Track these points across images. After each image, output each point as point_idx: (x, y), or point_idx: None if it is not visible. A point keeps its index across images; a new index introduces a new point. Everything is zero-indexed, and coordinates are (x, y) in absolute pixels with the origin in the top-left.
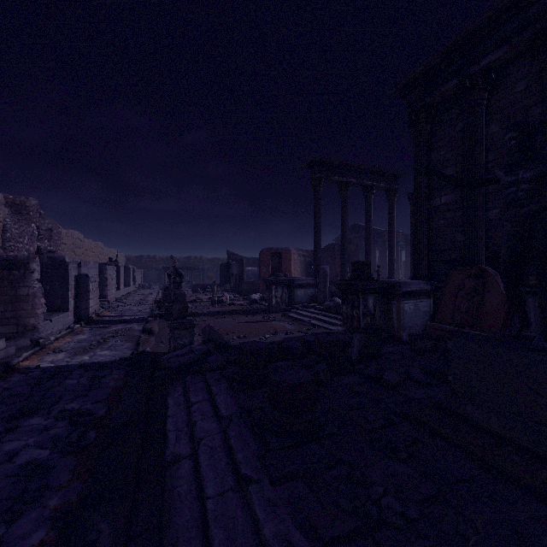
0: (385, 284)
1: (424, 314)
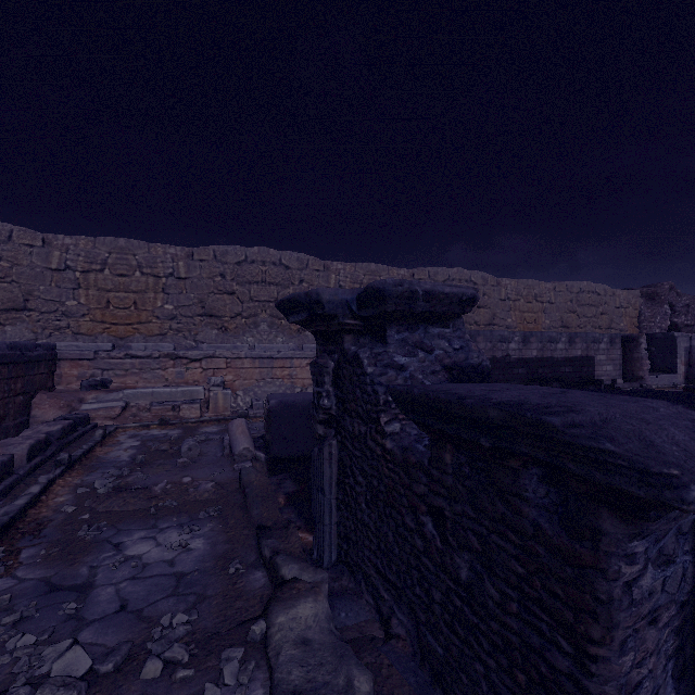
0: None
1: None
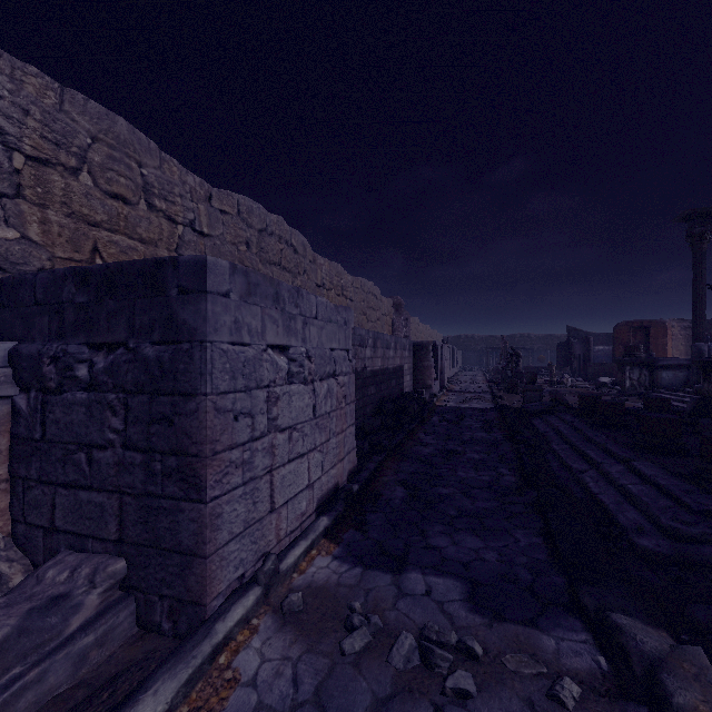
0: None
1: None
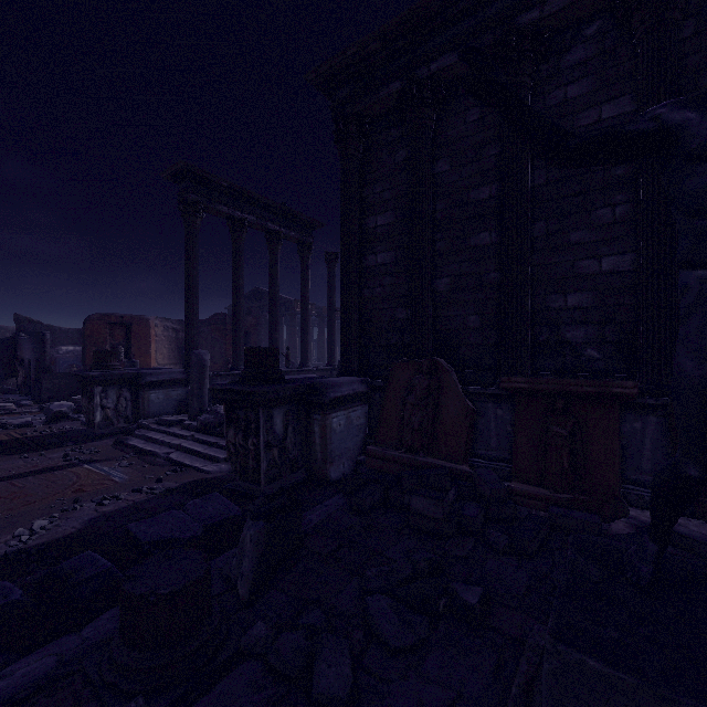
0: (302, 387)
1: (358, 430)
